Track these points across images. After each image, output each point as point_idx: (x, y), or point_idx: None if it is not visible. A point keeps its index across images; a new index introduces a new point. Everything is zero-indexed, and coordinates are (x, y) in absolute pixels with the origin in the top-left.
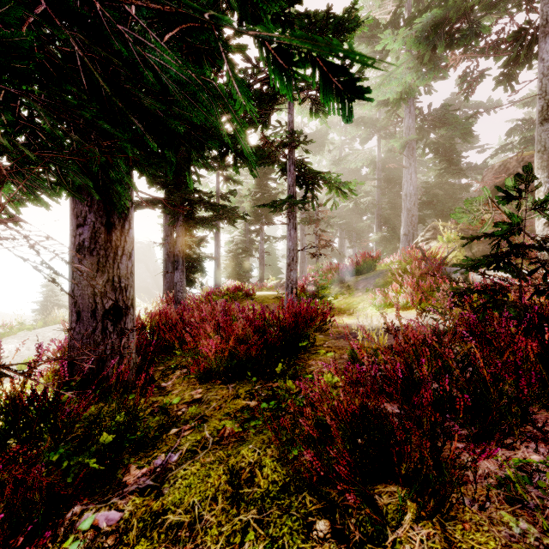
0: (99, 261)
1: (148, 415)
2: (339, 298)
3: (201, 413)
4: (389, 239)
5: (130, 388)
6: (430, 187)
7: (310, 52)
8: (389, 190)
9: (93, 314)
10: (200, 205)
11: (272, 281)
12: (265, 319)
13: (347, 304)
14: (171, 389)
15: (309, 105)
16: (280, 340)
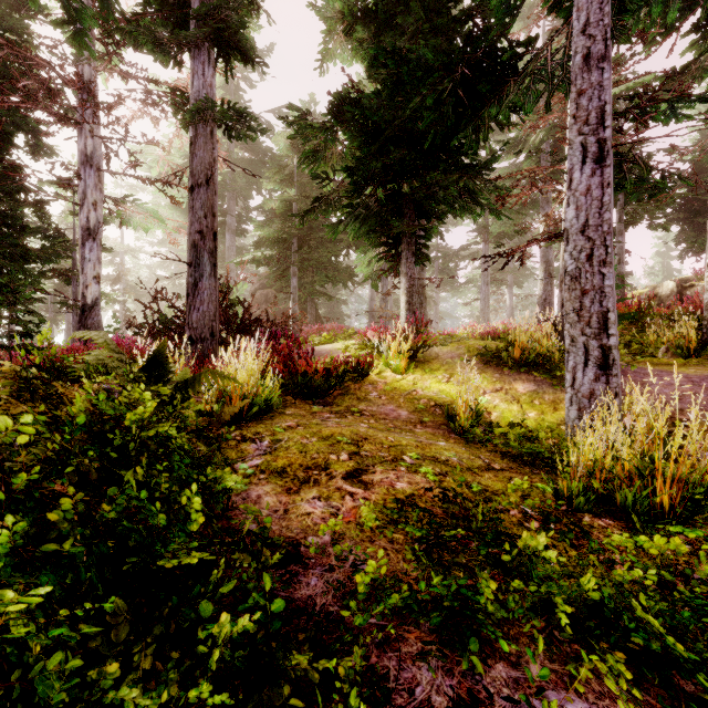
0: None
1: None
2: None
3: None
4: None
5: None
6: None
7: None
8: None
9: None
10: None
11: None
12: None
13: None
14: None
15: None
16: None
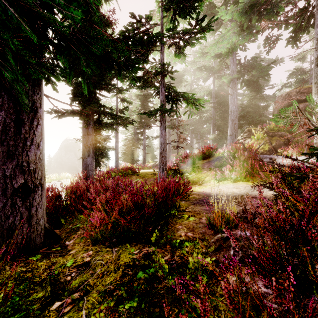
0: (9, 149)
1: (37, 286)
2: (192, 174)
3: (85, 280)
4: (219, 138)
5: (38, 248)
6: (245, 107)
7: (175, 15)
8: (219, 109)
9: (4, 192)
10: (104, 115)
11: (150, 163)
12: (143, 196)
13: (198, 178)
14: (71, 249)
15: (174, 50)
16: (154, 210)
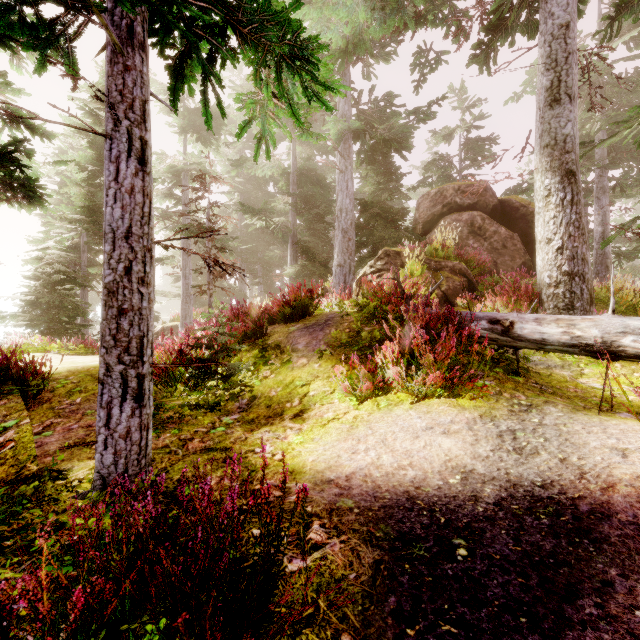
0: None
1: None
2: (261, 371)
3: None
4: (306, 275)
5: None
6: (367, 205)
7: None
8: (307, 211)
9: None
10: None
11: None
12: None
13: (284, 388)
14: None
15: None
16: None
